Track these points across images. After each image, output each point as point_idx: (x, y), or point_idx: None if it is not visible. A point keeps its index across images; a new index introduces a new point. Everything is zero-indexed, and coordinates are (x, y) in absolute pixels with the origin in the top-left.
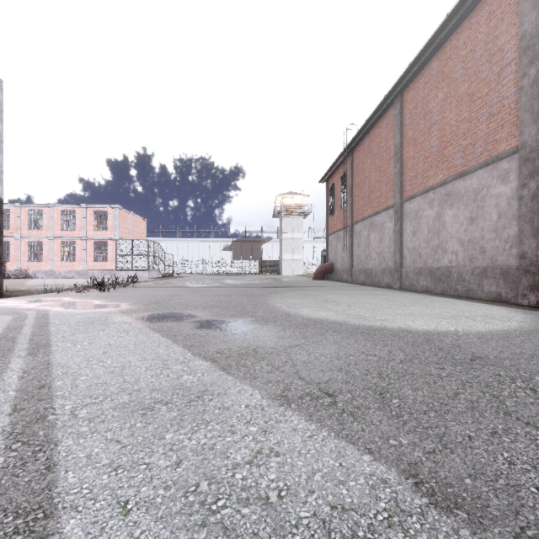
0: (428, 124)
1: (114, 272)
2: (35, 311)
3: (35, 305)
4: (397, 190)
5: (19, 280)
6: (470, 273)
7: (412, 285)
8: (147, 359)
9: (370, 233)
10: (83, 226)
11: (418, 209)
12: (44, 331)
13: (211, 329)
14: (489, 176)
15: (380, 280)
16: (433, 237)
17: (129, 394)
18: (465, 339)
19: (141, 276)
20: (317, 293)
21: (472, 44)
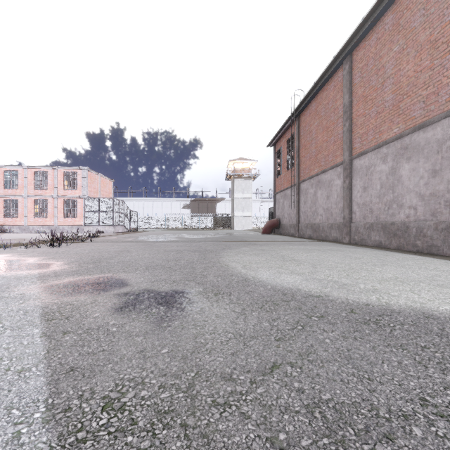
0: (380, 79)
1: (82, 227)
2: None
3: None
4: (345, 148)
5: None
6: (433, 228)
7: (362, 240)
8: None
9: (317, 191)
10: (55, 186)
11: (369, 165)
12: None
13: (134, 314)
14: None
15: (327, 235)
16: (386, 192)
17: None
18: None
19: (107, 231)
20: (271, 248)
21: None
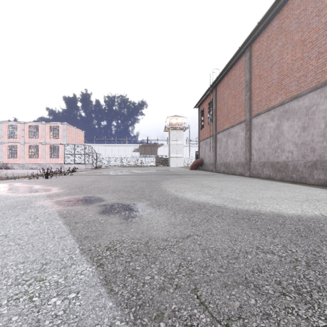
0: (270, 64)
1: (63, 165)
2: None
3: None
4: (247, 110)
5: (0, 170)
6: (303, 165)
7: (258, 174)
8: (28, 260)
9: (228, 139)
10: (43, 136)
11: (262, 122)
12: None
13: (111, 214)
14: (318, 97)
15: (235, 170)
16: (274, 141)
17: None
18: None
19: (80, 167)
20: (195, 179)
21: (304, 5)
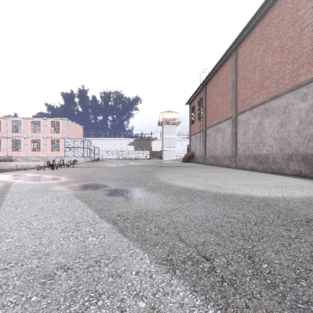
0: (253, 66)
1: (63, 158)
2: (4, 182)
3: (6, 178)
4: (233, 108)
5: (6, 163)
6: (281, 158)
7: (243, 166)
8: (65, 221)
9: (216, 134)
10: (45, 130)
11: (246, 119)
12: (1, 197)
13: (116, 196)
14: (294, 97)
15: (222, 163)
16: (256, 136)
17: (38, 258)
18: (293, 204)
19: (80, 160)
20: (185, 170)
21: (282, 15)
